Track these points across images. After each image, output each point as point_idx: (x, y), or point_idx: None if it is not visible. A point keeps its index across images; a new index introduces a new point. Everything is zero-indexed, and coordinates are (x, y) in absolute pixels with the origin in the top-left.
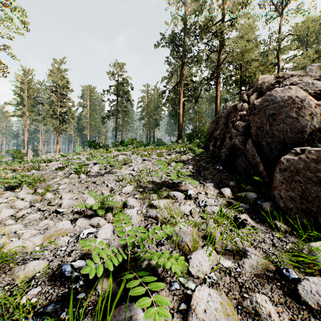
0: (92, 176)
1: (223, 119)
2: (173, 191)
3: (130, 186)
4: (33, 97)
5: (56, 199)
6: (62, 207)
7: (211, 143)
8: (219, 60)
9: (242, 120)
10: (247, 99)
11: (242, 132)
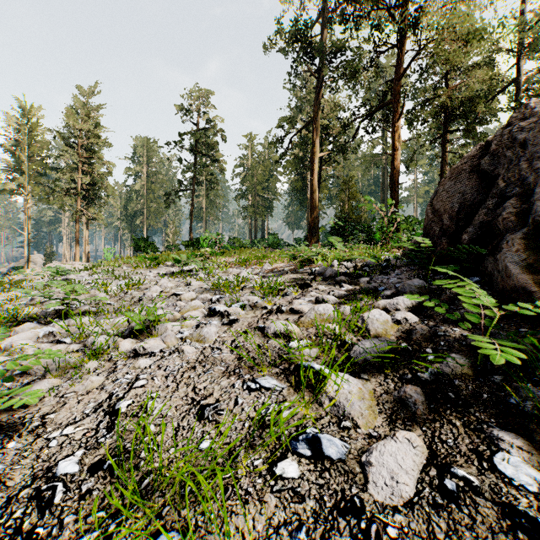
0: None
1: None
2: None
3: None
4: (41, 158)
5: None
6: None
7: (509, 252)
8: (400, 66)
9: None
10: None
11: None
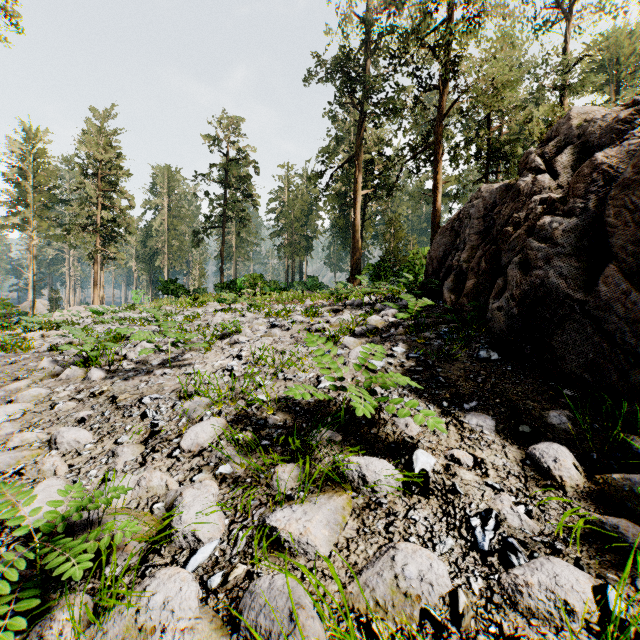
0: (121, 375)
1: (475, 222)
2: (359, 457)
3: (211, 422)
4: (48, 188)
5: None
6: None
7: (446, 282)
8: (441, 108)
9: (559, 211)
10: (543, 166)
11: (565, 246)
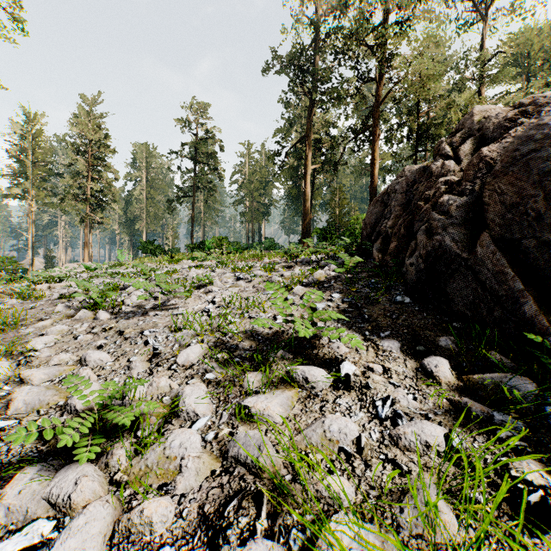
0: (122, 316)
1: (399, 196)
2: (303, 366)
3: (197, 346)
4: (45, 163)
5: (12, 383)
6: (11, 411)
7: (376, 244)
8: (377, 96)
9: (455, 191)
10: (451, 153)
11: (458, 218)
